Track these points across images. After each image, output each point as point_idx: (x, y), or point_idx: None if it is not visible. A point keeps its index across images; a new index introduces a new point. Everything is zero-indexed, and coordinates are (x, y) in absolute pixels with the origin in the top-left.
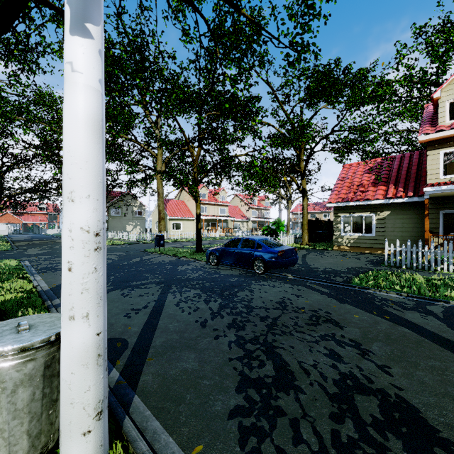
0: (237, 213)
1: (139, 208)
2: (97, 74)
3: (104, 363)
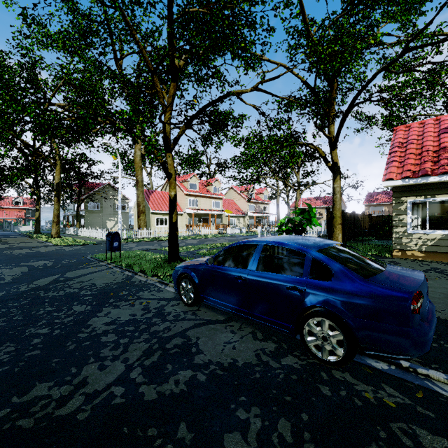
0: (233, 207)
1: (122, 202)
2: None
3: None
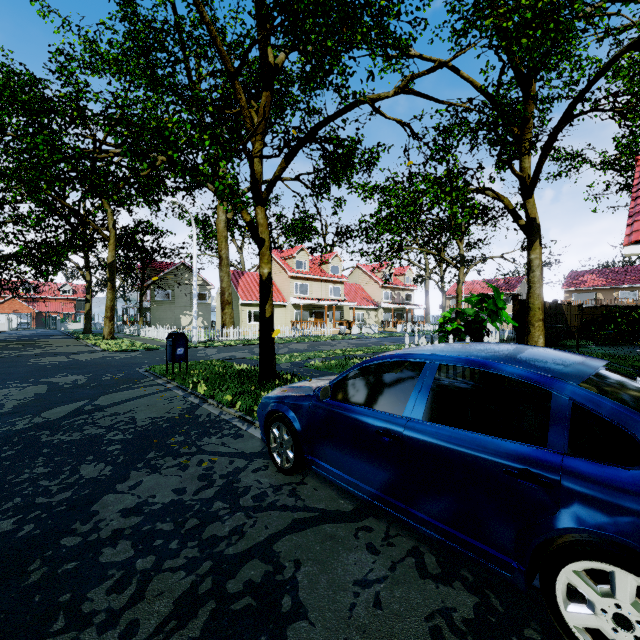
0: (360, 295)
1: (201, 289)
2: None
3: None
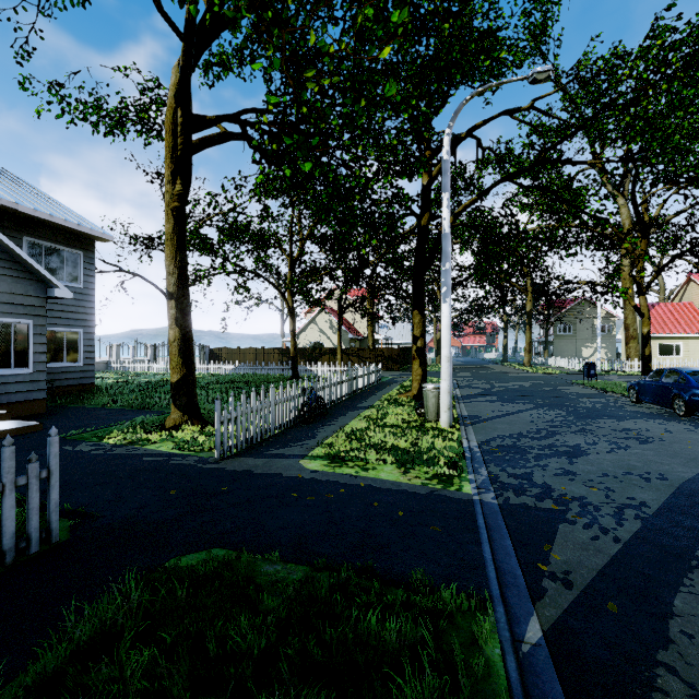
0: None
1: (604, 321)
2: (448, 312)
3: (450, 396)
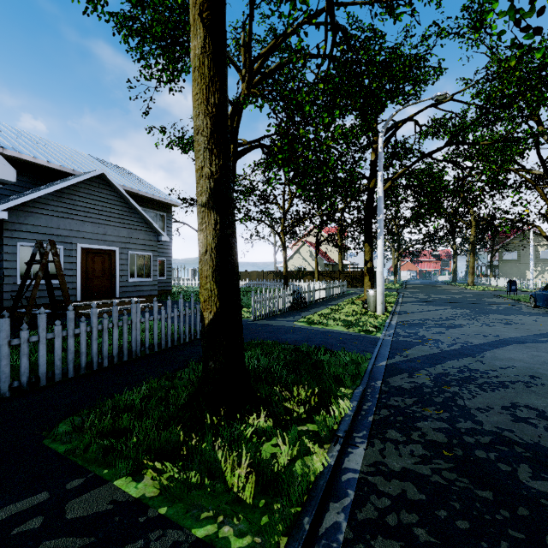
0: None
1: (547, 248)
2: (381, 244)
3: (383, 295)
